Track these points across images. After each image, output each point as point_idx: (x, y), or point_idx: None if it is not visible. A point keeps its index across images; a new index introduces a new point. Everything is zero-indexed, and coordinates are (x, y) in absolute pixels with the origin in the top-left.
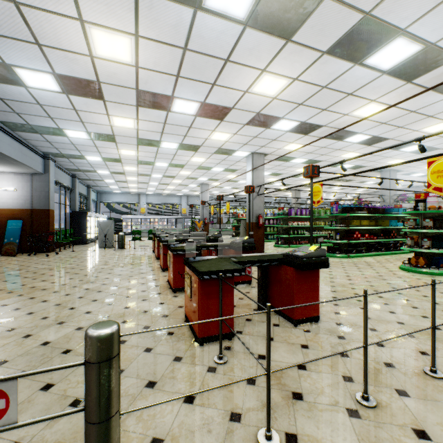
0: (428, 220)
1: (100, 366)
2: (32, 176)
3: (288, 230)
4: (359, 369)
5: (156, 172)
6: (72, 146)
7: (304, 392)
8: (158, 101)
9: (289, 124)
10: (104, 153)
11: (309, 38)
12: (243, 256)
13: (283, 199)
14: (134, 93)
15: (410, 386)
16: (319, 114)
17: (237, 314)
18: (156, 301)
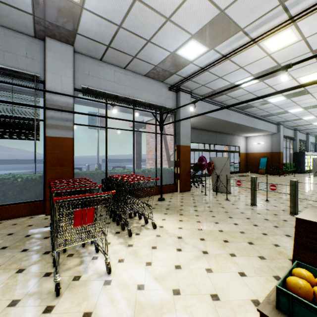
0: None
1: (292, 185)
2: (271, 135)
3: None
4: None
5: None
6: (292, 115)
7: None
8: None
9: None
10: (316, 113)
11: None
12: None
13: None
14: None
15: None
16: None
17: None
18: None
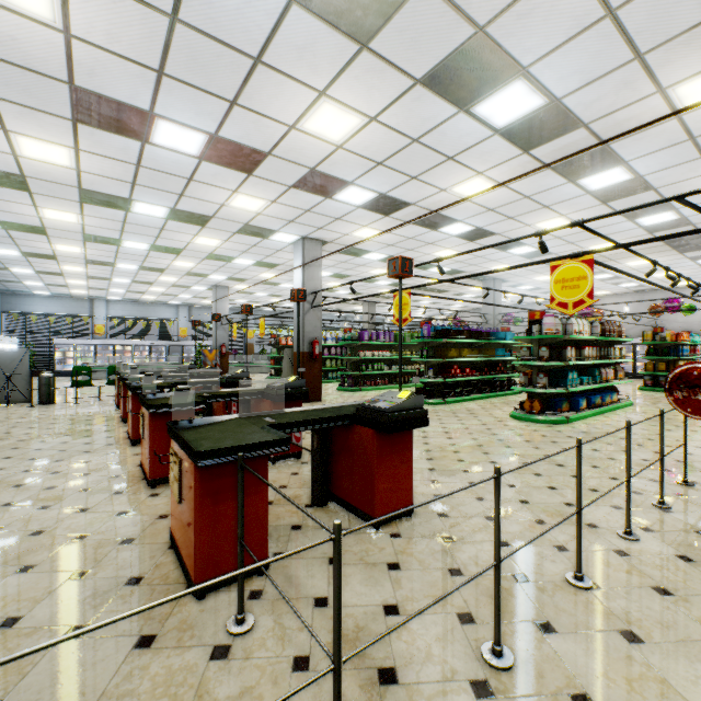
0: (544, 348)
1: None
2: None
3: (360, 363)
4: (481, 596)
5: (126, 258)
6: None
7: (398, 663)
8: (120, 117)
9: (362, 196)
10: (4, 212)
11: (396, 50)
12: (286, 412)
13: (351, 315)
14: (65, 92)
15: (554, 612)
16: (407, 184)
17: (276, 519)
18: (109, 510)
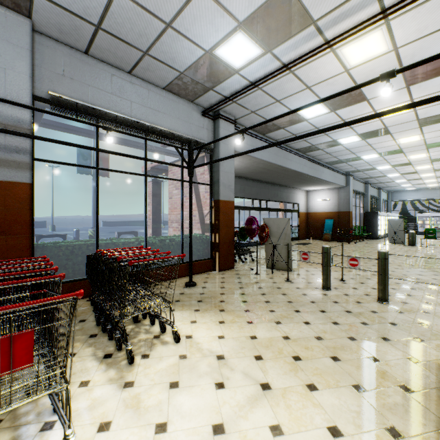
0: None
1: (381, 259)
2: (338, 189)
3: None
4: None
5: None
6: (365, 164)
7: None
8: None
9: None
10: (393, 162)
11: None
12: None
13: None
14: (415, 122)
15: None
16: None
17: None
18: (429, 277)
